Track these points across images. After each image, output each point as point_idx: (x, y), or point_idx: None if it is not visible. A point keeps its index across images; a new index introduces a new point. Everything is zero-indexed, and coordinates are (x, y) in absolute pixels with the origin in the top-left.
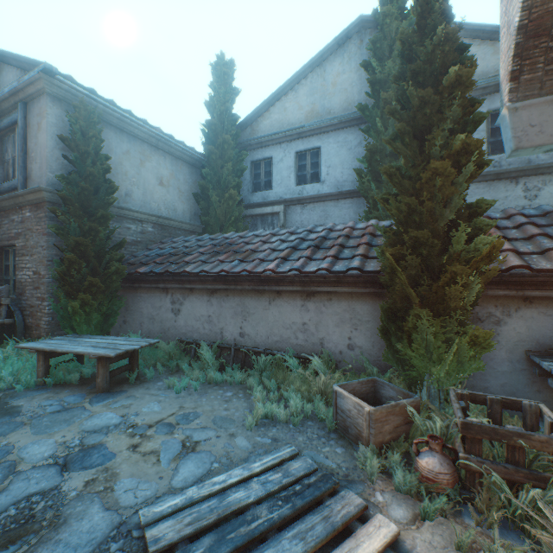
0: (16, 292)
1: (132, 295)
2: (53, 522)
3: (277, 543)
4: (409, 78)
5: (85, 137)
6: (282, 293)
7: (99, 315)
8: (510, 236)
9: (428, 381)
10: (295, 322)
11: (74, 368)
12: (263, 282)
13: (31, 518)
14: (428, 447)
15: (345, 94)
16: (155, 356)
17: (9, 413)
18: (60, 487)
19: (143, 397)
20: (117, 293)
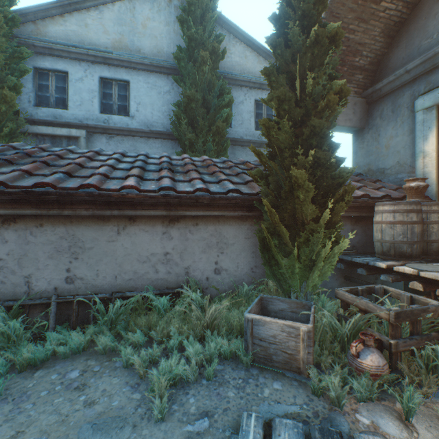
0: None
1: None
2: None
3: None
4: (299, 17)
5: None
6: (138, 219)
7: None
8: None
9: (305, 287)
10: (154, 253)
11: None
12: (111, 204)
13: None
14: (362, 345)
15: (155, 41)
16: None
17: None
18: None
19: None
20: None
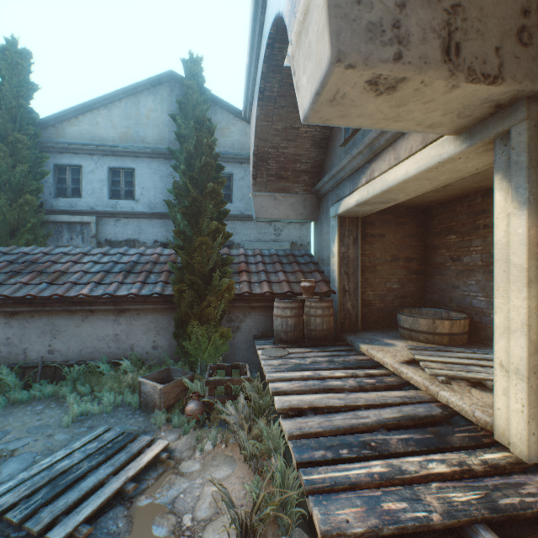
0: None
1: None
2: None
3: (96, 473)
4: (190, 179)
5: None
6: (96, 311)
7: None
8: (251, 270)
9: (201, 362)
10: (108, 334)
11: None
12: (76, 303)
13: None
14: (192, 399)
15: (158, 129)
16: None
17: None
18: None
19: None
20: None
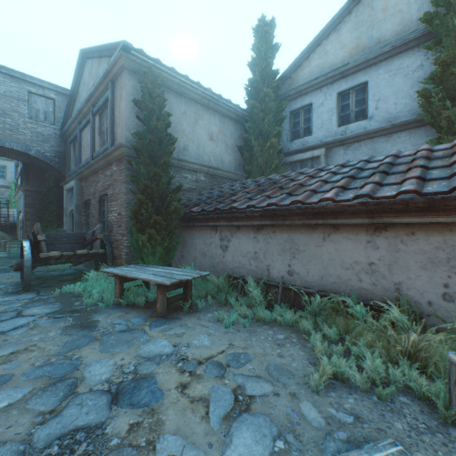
0: (108, 230)
1: (188, 234)
2: None
3: None
4: None
5: (151, 98)
6: (340, 227)
7: (162, 249)
8: None
9: None
10: (357, 262)
11: (142, 292)
12: (315, 215)
13: None
14: None
15: (399, 16)
16: (205, 288)
17: (88, 326)
18: (104, 426)
19: (194, 327)
20: (177, 232)
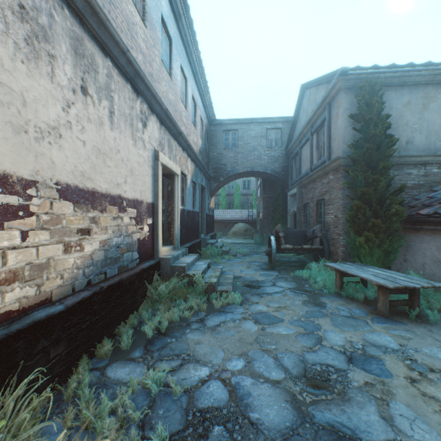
0: (324, 229)
1: (412, 236)
2: (340, 393)
3: None
4: None
5: (367, 108)
6: None
7: (379, 251)
8: None
9: None
10: None
11: (359, 289)
12: None
13: (327, 380)
14: None
15: None
16: (439, 301)
17: (319, 305)
18: (345, 372)
19: (423, 337)
20: (397, 233)
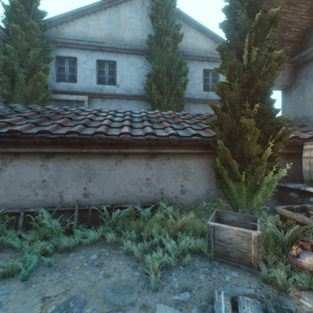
0: None
1: None
2: None
3: None
4: (246, 7)
5: None
6: (129, 155)
7: None
8: None
9: (250, 205)
10: (140, 178)
11: None
12: (112, 145)
13: None
14: (301, 249)
15: (133, 32)
16: None
17: None
18: None
19: None
20: None
